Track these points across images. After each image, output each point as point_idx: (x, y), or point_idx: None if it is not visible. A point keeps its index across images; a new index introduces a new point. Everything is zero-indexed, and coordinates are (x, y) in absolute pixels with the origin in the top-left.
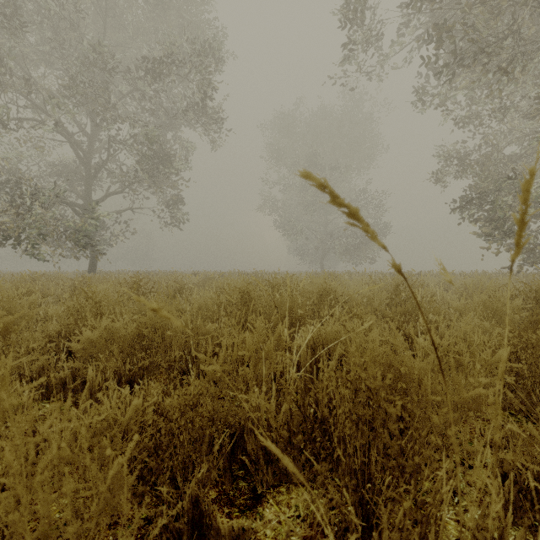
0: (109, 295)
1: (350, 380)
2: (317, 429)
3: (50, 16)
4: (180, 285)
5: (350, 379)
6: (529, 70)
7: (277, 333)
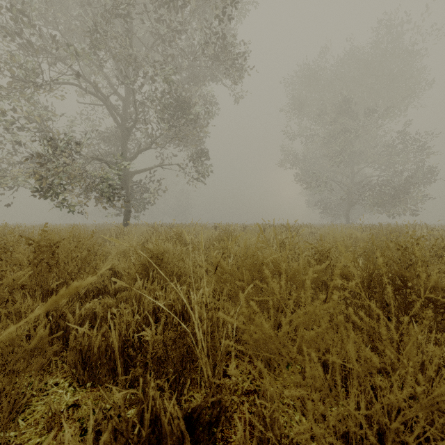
0: None
1: None
2: None
3: None
4: (155, 254)
5: None
6: None
7: None
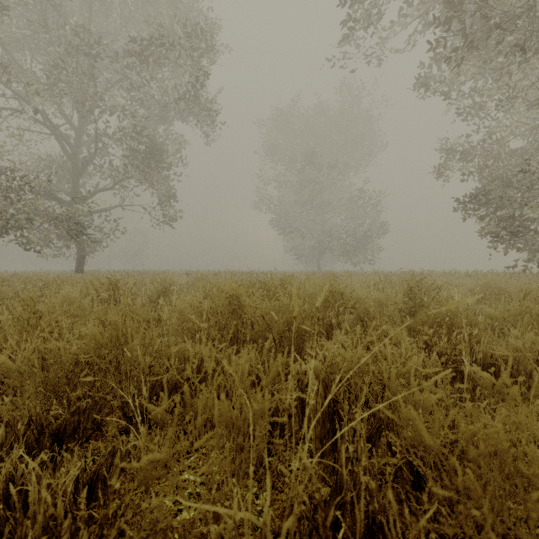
0: (75, 299)
1: None
2: None
3: None
4: (165, 287)
5: None
6: None
7: (273, 371)
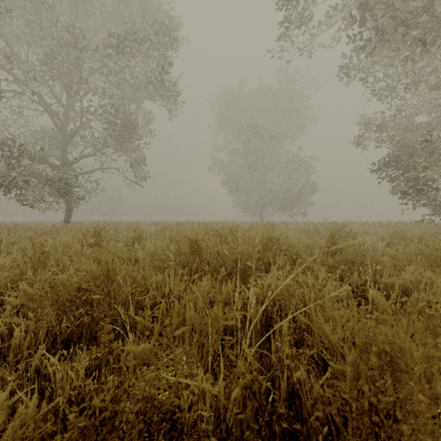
0: (69, 244)
1: (345, 398)
2: (277, 423)
3: (29, 2)
4: (138, 234)
5: (345, 396)
6: (440, 49)
7: (225, 293)
